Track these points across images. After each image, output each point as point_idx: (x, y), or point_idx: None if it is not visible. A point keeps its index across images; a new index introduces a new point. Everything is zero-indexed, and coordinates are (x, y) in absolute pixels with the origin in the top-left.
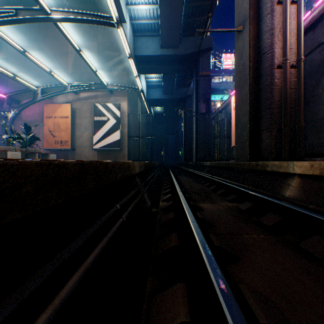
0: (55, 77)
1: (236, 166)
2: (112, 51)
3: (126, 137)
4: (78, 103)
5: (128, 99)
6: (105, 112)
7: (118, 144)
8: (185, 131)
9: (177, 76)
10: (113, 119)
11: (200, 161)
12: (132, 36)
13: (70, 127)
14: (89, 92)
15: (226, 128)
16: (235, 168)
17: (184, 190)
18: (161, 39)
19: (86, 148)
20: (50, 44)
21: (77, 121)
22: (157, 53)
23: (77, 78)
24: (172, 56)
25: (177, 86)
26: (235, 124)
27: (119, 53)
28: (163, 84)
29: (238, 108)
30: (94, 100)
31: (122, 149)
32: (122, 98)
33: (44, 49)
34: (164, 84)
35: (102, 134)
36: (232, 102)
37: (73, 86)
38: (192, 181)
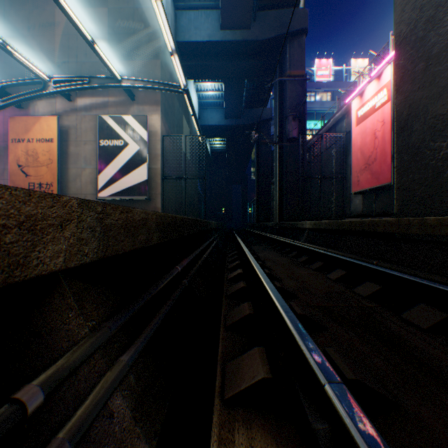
0: (17, 57)
1: (405, 229)
2: (134, 24)
3: (158, 178)
4: (73, 116)
5: (164, 112)
6: (120, 131)
7: (143, 188)
8: (259, 176)
9: (247, 88)
10: (134, 144)
11: (288, 221)
12: (171, 5)
13: (56, 158)
14: (92, 98)
15: (335, 162)
16: (397, 234)
17: (300, 313)
18: (221, 10)
19: (87, 196)
20: (24, 11)
21: (72, 149)
22: (214, 38)
23: (72, 72)
24: (241, 43)
25: (246, 105)
26: (397, 129)
27: (147, 28)
28: (224, 99)
29: (412, 84)
30: (101, 111)
31: (151, 199)
32: (151, 109)
33: (13, 21)
34: (226, 100)
35: (114, 172)
36: (353, 110)
37: (60, 82)
38: (288, 262)
